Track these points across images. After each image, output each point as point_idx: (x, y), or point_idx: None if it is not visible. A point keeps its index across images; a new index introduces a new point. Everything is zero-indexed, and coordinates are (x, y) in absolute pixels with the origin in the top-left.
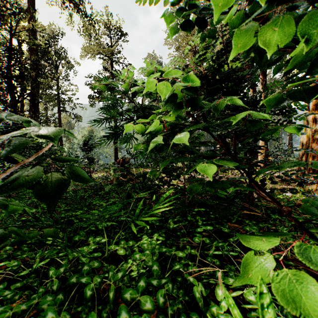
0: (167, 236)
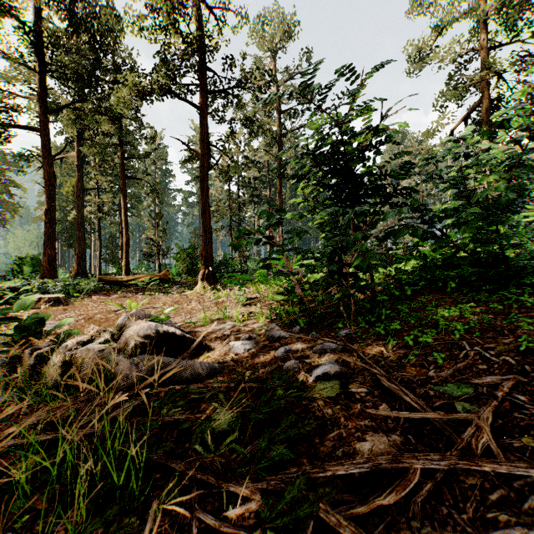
0: None
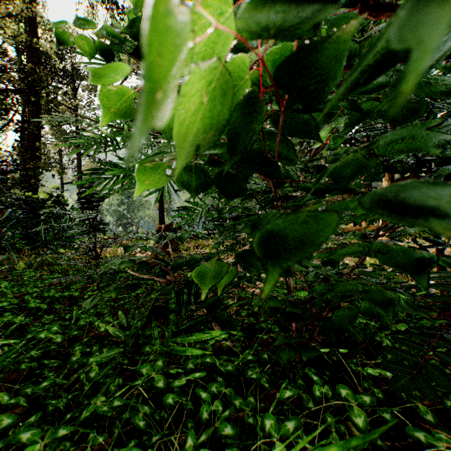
0: (255, 449)
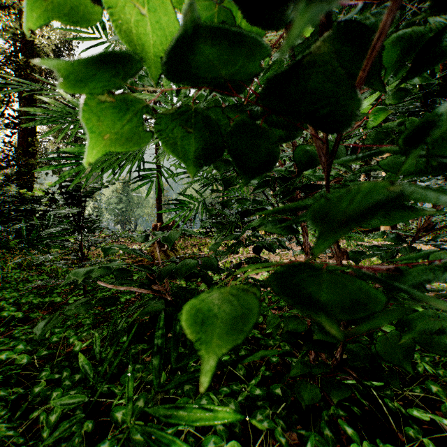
0: None
